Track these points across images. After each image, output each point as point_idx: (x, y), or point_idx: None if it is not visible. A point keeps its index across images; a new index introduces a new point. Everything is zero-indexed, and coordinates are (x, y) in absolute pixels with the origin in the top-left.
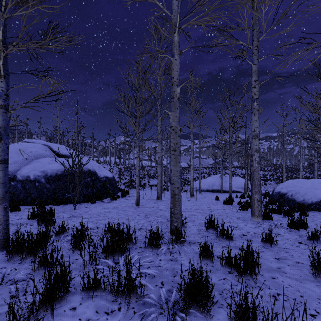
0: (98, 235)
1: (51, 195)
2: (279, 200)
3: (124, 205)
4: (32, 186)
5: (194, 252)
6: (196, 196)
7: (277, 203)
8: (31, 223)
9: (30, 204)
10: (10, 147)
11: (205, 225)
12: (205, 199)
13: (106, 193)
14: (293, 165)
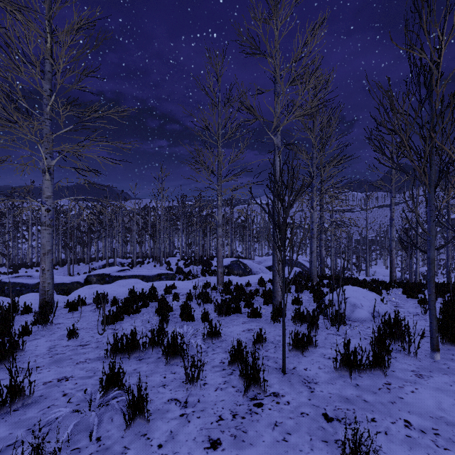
0: None
1: None
2: None
3: None
4: None
5: None
6: None
7: None
8: None
9: None
10: None
11: None
12: None
13: None
14: None
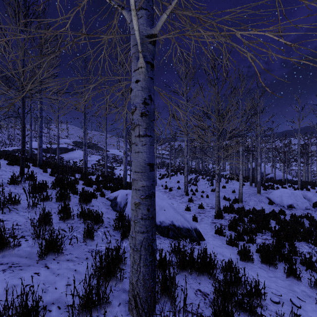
0: None
1: None
2: None
3: None
4: None
5: None
6: None
7: None
8: None
9: None
10: None
11: None
12: None
13: None
14: None
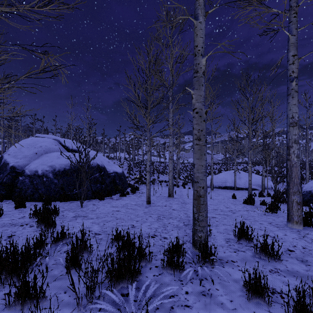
0: (103, 244)
1: (59, 191)
2: (311, 201)
3: (134, 203)
4: (40, 181)
5: (233, 279)
6: (211, 194)
7: (310, 204)
8: (32, 224)
9: (38, 200)
10: (21, 141)
11: (234, 234)
12: (221, 197)
13: (115, 189)
14: (311, 161)
